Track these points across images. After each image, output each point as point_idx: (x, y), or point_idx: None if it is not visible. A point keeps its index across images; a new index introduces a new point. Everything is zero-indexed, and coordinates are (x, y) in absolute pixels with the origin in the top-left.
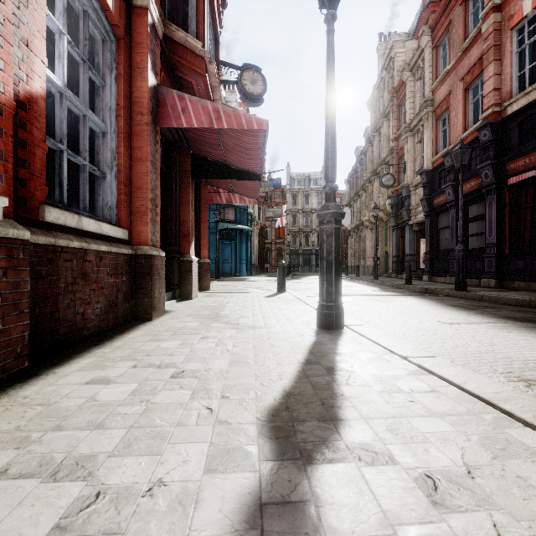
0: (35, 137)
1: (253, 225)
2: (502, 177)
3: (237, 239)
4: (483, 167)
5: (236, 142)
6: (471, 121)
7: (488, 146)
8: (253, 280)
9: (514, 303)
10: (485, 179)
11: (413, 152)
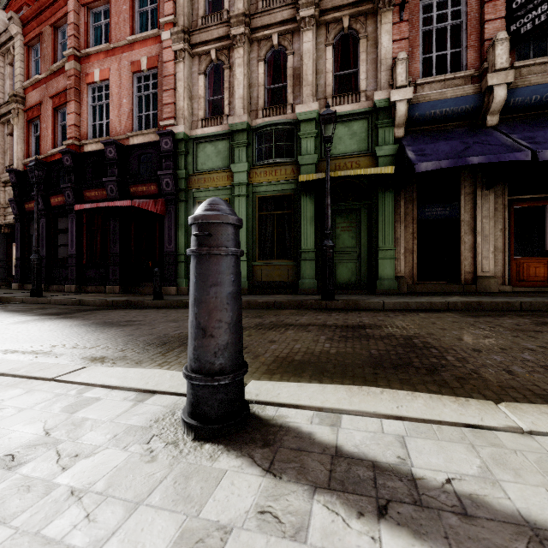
0: None
1: None
2: (82, 200)
3: None
4: (66, 187)
5: None
6: (61, 141)
7: (71, 171)
8: None
9: (71, 303)
10: (68, 198)
11: (3, 142)
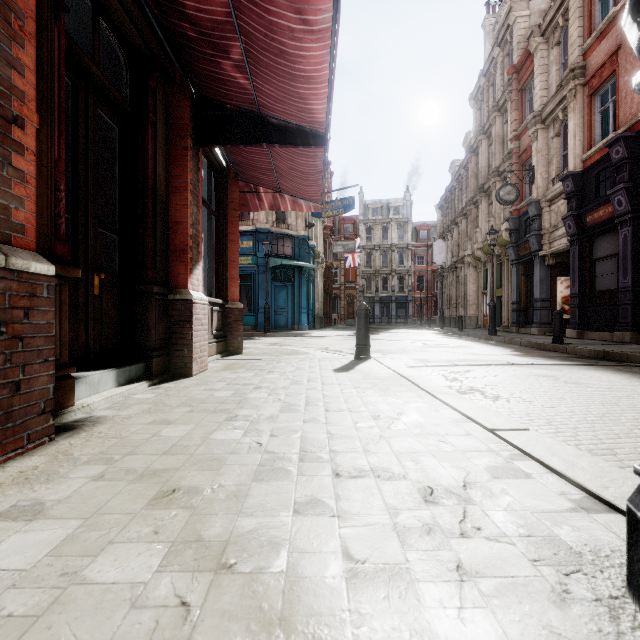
0: None
1: (316, 263)
2: None
3: (295, 280)
4: None
5: (269, 16)
6: None
7: None
8: (316, 335)
9: None
10: None
11: (546, 151)
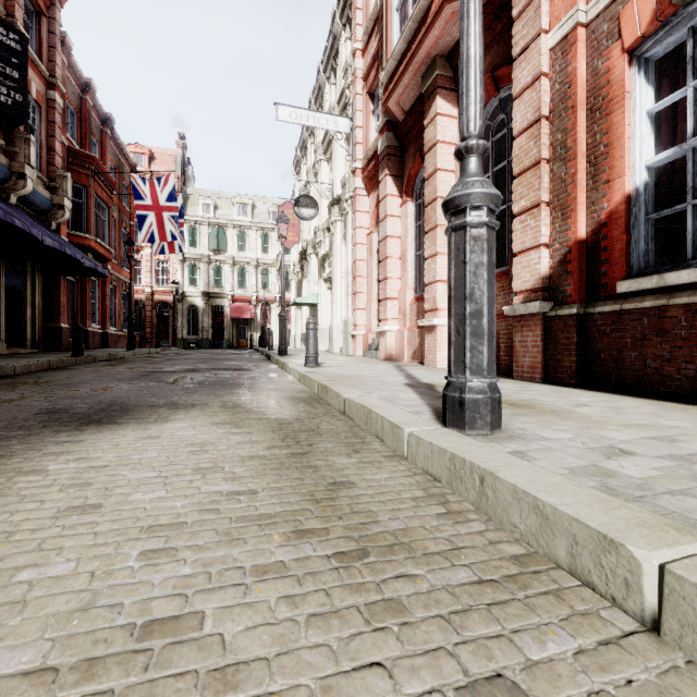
0: (614, 237)
1: None
2: None
3: None
4: None
5: None
6: None
7: None
8: None
9: None
10: None
11: None
